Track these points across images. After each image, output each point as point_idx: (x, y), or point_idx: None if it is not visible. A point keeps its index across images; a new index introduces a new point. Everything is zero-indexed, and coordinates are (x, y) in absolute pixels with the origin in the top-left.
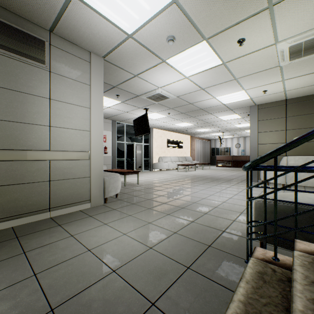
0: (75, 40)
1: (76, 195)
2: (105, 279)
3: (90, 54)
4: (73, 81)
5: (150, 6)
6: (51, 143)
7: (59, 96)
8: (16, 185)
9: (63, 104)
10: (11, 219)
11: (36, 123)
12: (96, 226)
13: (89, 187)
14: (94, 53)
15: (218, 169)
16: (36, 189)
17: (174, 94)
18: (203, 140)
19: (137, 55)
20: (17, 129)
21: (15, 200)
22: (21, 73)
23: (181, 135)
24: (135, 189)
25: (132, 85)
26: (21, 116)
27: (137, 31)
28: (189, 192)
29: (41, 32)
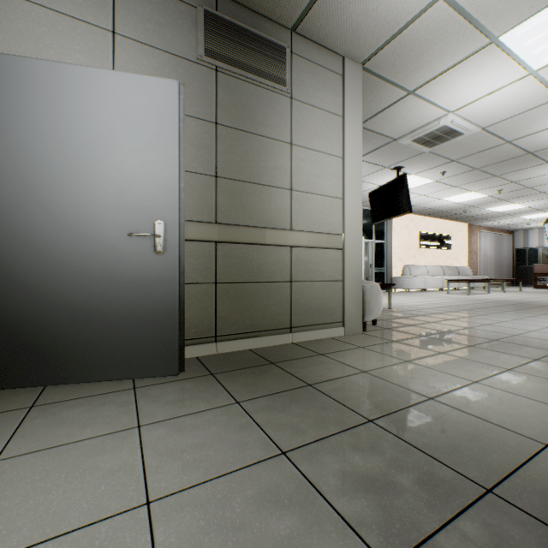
0: (326, 38)
1: (324, 311)
2: (547, 458)
3: (343, 61)
4: (319, 111)
5: None
6: (292, 218)
7: (301, 139)
8: (252, 283)
9: (307, 153)
10: (246, 336)
11: (274, 185)
12: (393, 363)
13: (340, 299)
14: (350, 58)
15: (544, 291)
16: (274, 294)
17: (478, 123)
18: (495, 232)
19: (436, 41)
20: (253, 194)
21: (251, 308)
22: (258, 104)
23: (447, 222)
24: (394, 315)
25: (392, 117)
26: (258, 174)
27: None
28: (531, 326)
29: (281, 34)
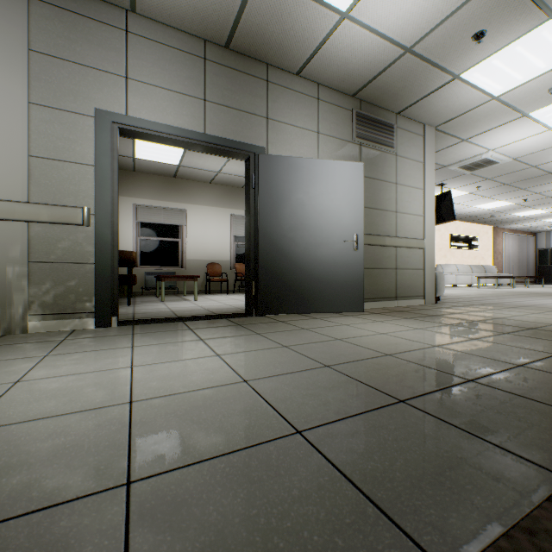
0: (417, 116)
1: (413, 288)
2: None
3: (424, 127)
4: (410, 161)
5: (547, 65)
6: (396, 230)
7: (401, 180)
8: (377, 269)
9: (404, 188)
10: (373, 300)
11: (387, 209)
12: (469, 311)
13: (422, 281)
14: (428, 125)
15: None
16: (387, 276)
17: (511, 156)
18: (518, 233)
19: (487, 116)
20: (377, 216)
21: (376, 284)
22: (379, 161)
23: (474, 225)
24: (447, 298)
25: (447, 153)
26: (379, 203)
27: (508, 91)
28: (550, 302)
29: (390, 117)
